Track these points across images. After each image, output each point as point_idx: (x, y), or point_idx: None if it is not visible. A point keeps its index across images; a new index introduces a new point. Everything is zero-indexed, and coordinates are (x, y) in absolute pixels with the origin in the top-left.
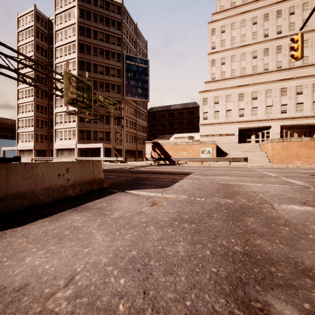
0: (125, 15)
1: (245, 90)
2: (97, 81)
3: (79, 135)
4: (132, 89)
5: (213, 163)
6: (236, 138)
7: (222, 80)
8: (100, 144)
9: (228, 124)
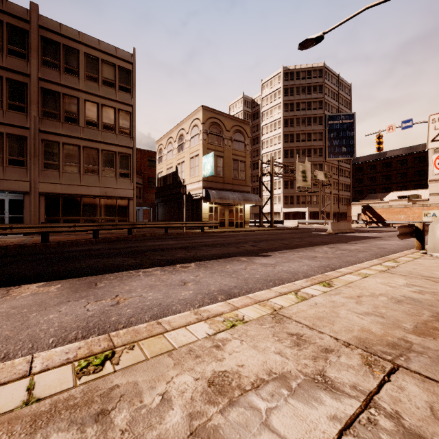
0: (327, 73)
1: None
2: (299, 149)
3: (284, 200)
4: (335, 149)
5: None
6: None
7: None
8: (305, 209)
9: None
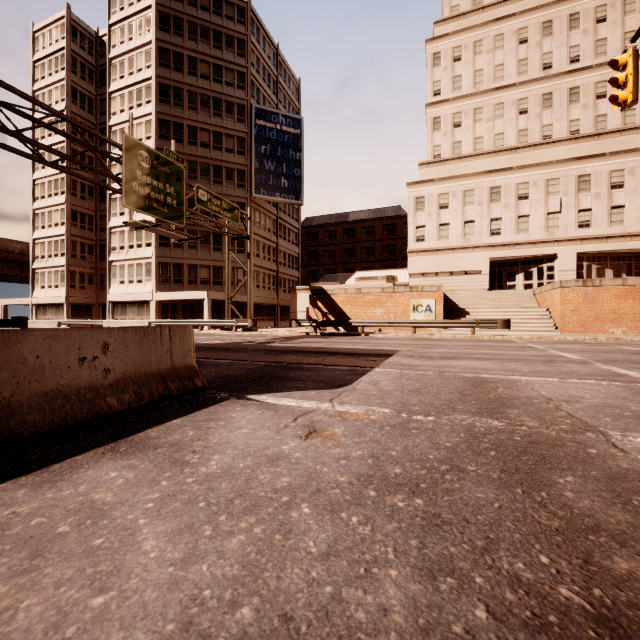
0: (255, 25)
1: (503, 181)
2: (196, 162)
3: (160, 273)
4: (269, 179)
5: (438, 332)
6: (484, 279)
7: (456, 160)
8: (202, 293)
9: (467, 250)
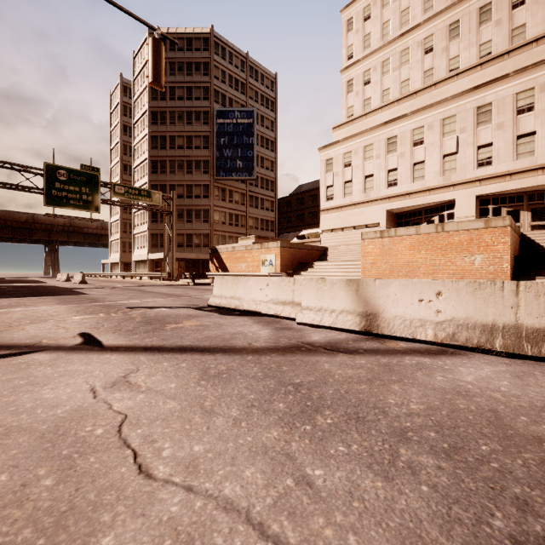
0: (220, 47)
1: (399, 129)
2: (174, 161)
3: (152, 241)
4: (227, 164)
5: None
6: None
7: (362, 118)
8: None
9: (366, 204)
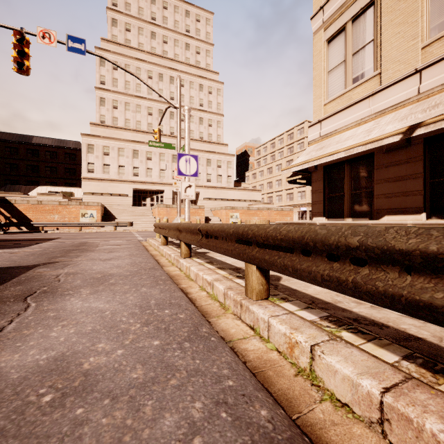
0: None
1: (140, 148)
2: None
3: None
4: None
5: (98, 229)
6: (130, 199)
7: (114, 128)
8: None
9: (120, 182)
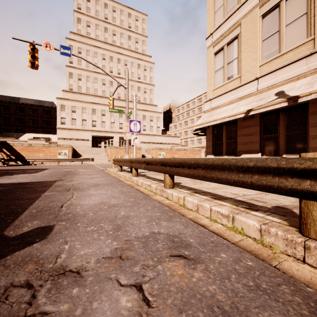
0: None
1: (97, 107)
2: None
3: None
4: None
5: (70, 163)
6: (90, 143)
7: (79, 94)
8: None
9: (83, 131)
